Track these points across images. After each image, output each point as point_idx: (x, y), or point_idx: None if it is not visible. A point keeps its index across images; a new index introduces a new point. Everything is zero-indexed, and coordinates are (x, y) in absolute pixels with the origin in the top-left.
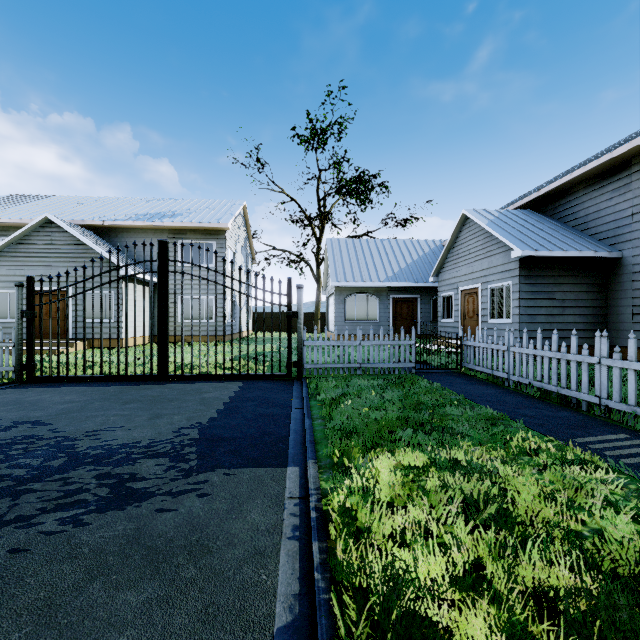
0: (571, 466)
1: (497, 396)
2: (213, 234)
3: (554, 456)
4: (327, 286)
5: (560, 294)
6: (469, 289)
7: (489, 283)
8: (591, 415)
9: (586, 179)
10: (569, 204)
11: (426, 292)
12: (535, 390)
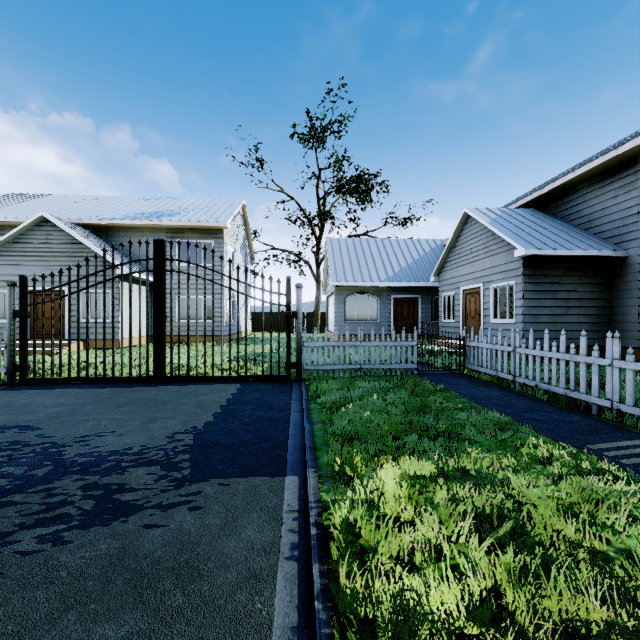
0: (587, 476)
1: (503, 399)
2: (212, 233)
3: (568, 465)
4: (327, 286)
5: (564, 294)
6: (471, 289)
7: (491, 283)
8: (602, 419)
9: (590, 177)
10: (573, 202)
11: (427, 292)
12: (542, 393)
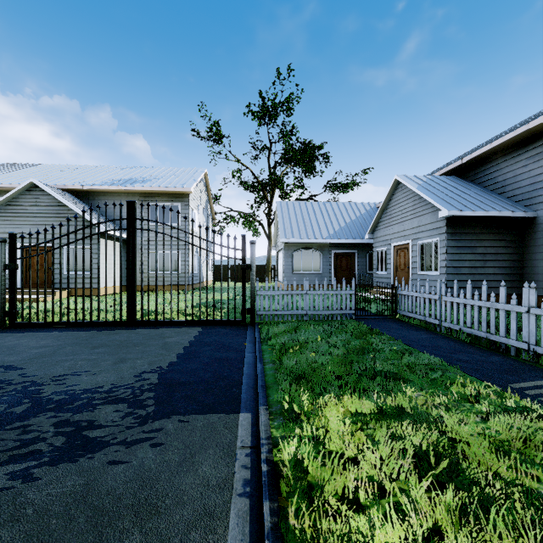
0: (513, 414)
1: (431, 341)
2: (178, 197)
3: (494, 403)
4: (277, 242)
5: (482, 249)
6: (401, 245)
7: (419, 239)
8: (520, 360)
9: (504, 148)
10: (488, 170)
11: (363, 247)
12: (465, 336)
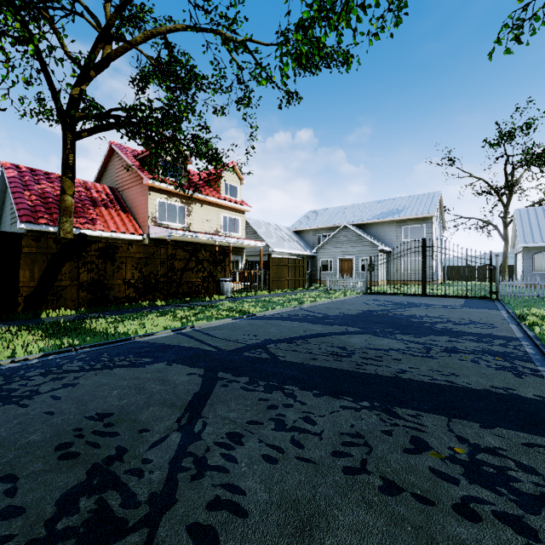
0: None
1: None
2: (423, 220)
3: None
4: (515, 245)
5: None
6: None
7: None
8: None
9: None
10: None
11: None
12: None
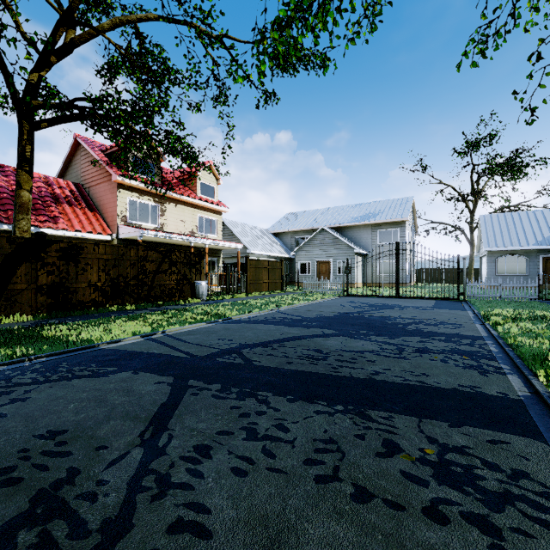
0: None
1: None
2: (397, 224)
3: None
4: (480, 249)
5: None
6: None
7: None
8: None
9: None
10: None
11: None
12: None
